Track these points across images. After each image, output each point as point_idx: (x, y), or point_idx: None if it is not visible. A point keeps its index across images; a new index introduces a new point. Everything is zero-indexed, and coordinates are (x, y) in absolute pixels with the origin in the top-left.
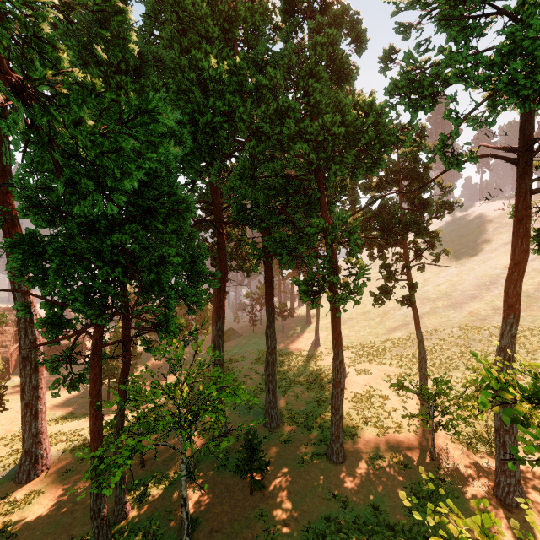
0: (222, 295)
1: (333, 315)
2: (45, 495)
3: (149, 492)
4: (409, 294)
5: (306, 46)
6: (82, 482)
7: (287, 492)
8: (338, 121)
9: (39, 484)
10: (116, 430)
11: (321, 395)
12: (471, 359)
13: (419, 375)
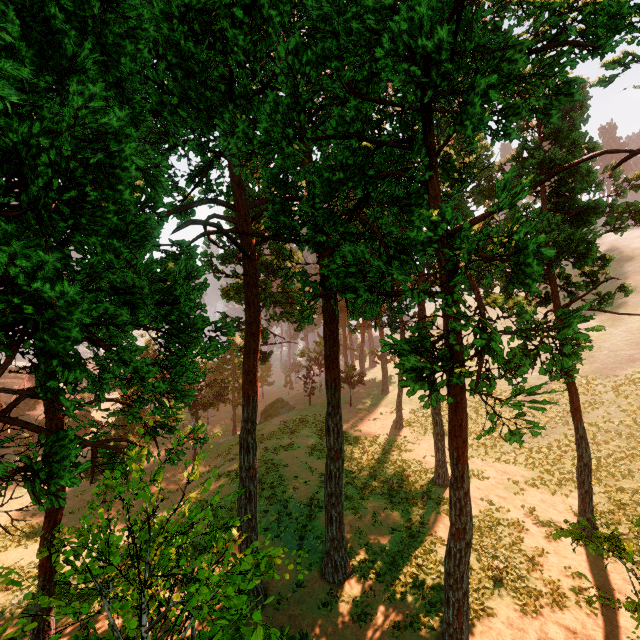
0: (252, 362)
1: (454, 405)
2: None
3: None
4: None
5: None
6: None
7: None
8: None
9: None
10: (33, 632)
11: (414, 516)
12: None
13: (578, 492)
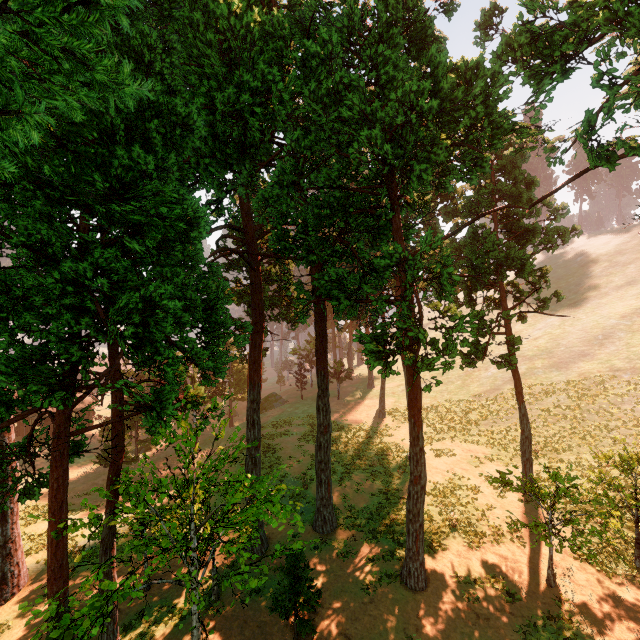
0: (257, 354)
1: (411, 383)
2: (12, 632)
3: (153, 631)
4: (510, 353)
5: (374, 1)
6: None
7: (346, 636)
8: (428, 91)
9: (5, 614)
10: (103, 549)
11: (390, 485)
12: (586, 438)
13: (522, 460)
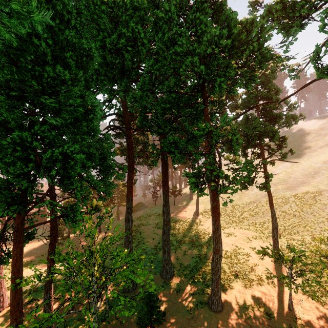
0: (130, 183)
1: (214, 199)
2: None
3: None
4: (266, 182)
5: None
6: (26, 321)
7: None
8: (225, 35)
9: None
10: (45, 290)
11: (202, 252)
12: (306, 227)
13: (272, 239)
